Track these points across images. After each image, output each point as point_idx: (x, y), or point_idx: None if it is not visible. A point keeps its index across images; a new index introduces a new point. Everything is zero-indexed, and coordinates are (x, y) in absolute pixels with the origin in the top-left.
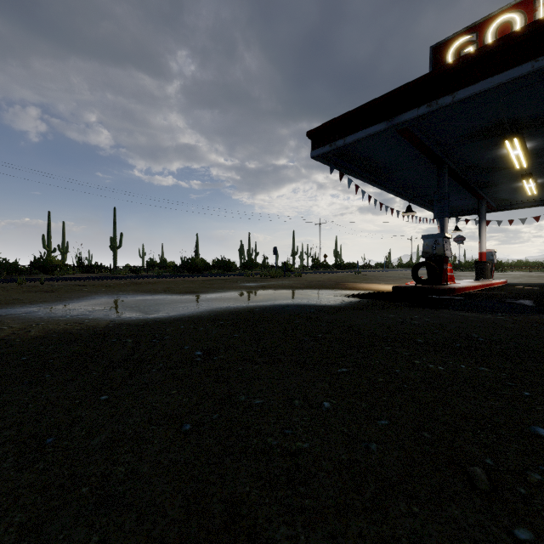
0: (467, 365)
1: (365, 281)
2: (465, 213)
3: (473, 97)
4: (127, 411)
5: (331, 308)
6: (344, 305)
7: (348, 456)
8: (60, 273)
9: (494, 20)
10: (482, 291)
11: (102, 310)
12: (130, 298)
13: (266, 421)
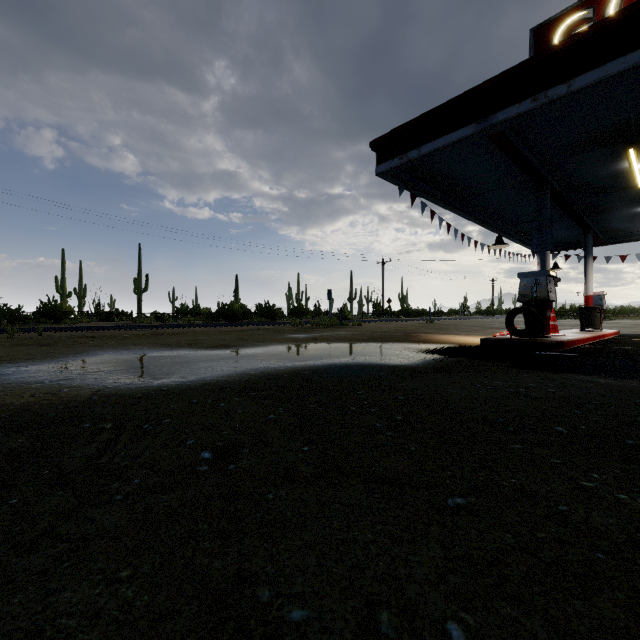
0: None
1: (442, 332)
2: (564, 248)
3: (597, 85)
4: None
5: (406, 371)
6: (423, 365)
7: None
8: (72, 321)
9: None
10: (596, 346)
11: (96, 372)
12: (142, 355)
13: None
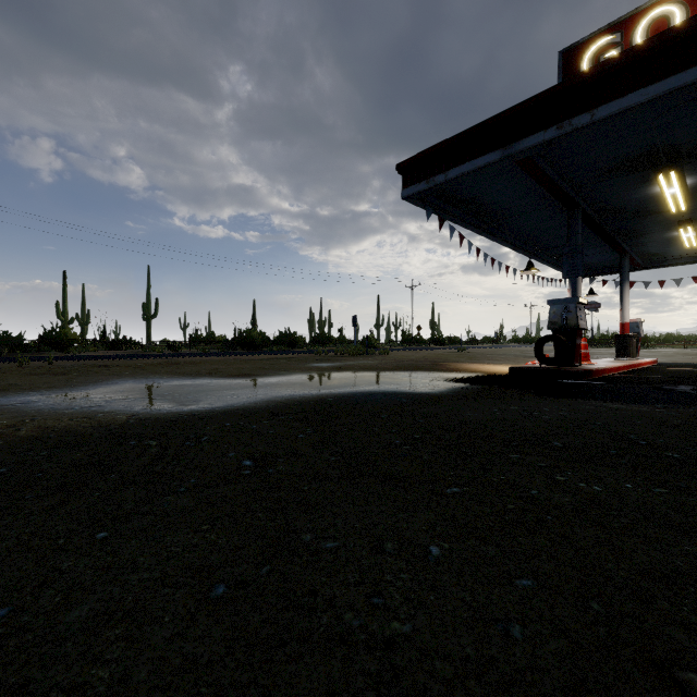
0: (634, 483)
1: (472, 361)
2: (601, 272)
3: (620, 115)
4: (131, 561)
5: (429, 398)
6: (447, 393)
7: (476, 650)
8: (78, 350)
9: (645, 15)
10: (627, 374)
11: (123, 400)
12: (163, 383)
13: (343, 580)
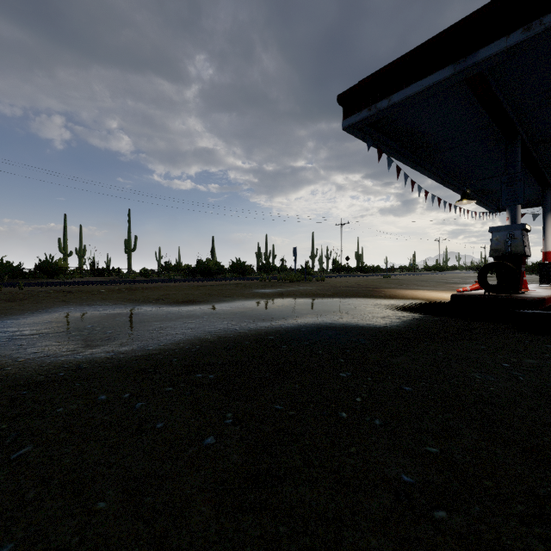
0: None
1: (402, 287)
2: None
3: None
4: None
5: (391, 336)
6: (405, 327)
7: None
8: (66, 276)
9: None
10: None
11: (30, 336)
12: (100, 312)
13: None
